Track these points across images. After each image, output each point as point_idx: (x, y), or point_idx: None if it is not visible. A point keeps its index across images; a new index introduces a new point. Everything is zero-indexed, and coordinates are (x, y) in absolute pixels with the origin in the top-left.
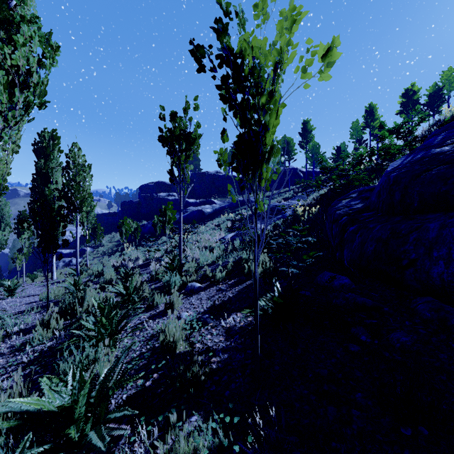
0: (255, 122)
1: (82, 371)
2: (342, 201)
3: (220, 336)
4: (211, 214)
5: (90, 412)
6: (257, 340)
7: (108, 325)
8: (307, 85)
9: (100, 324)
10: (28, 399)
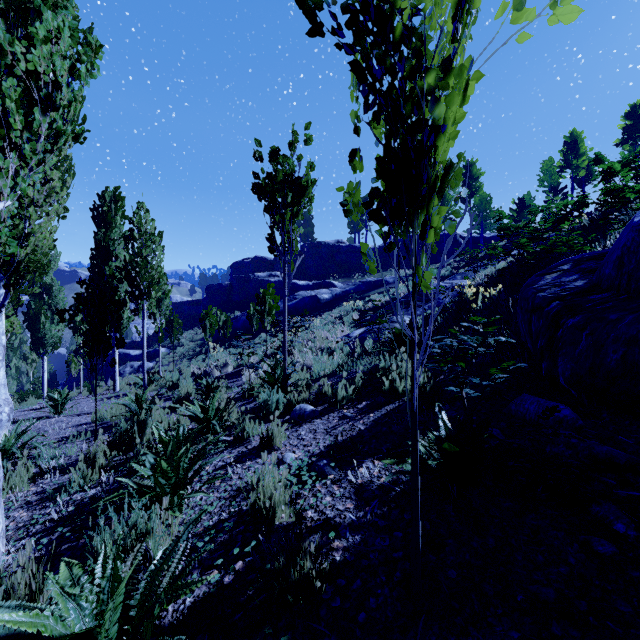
0: (415, 124)
1: (117, 560)
2: (546, 276)
3: (347, 500)
4: (330, 302)
5: (127, 634)
6: (417, 523)
7: (172, 471)
8: (524, 35)
9: (158, 470)
10: (19, 615)
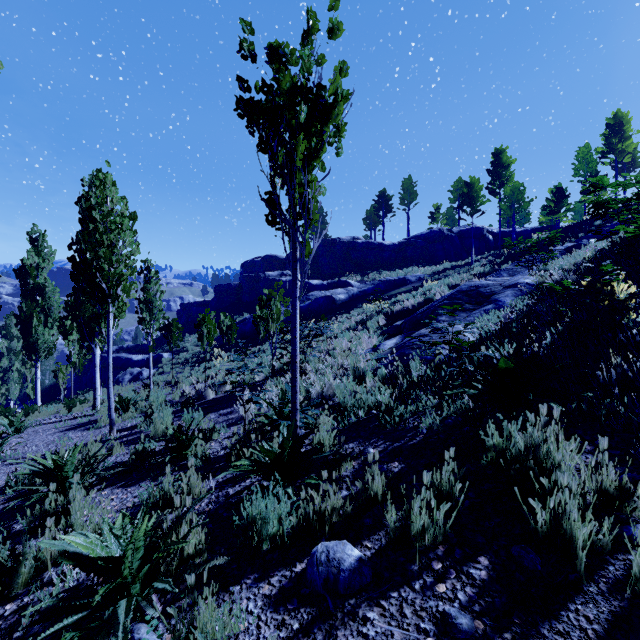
0: None
1: None
2: None
3: None
4: (346, 303)
5: None
6: None
7: None
8: None
9: None
10: None
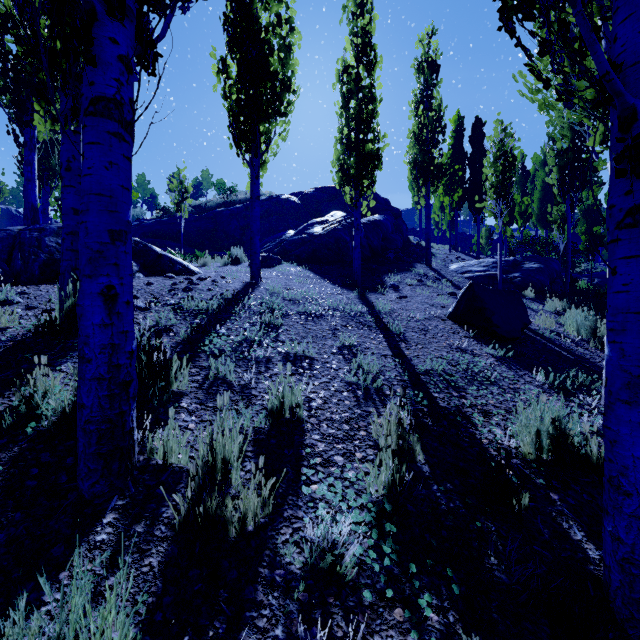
0: None
1: None
2: None
3: None
4: None
5: None
6: None
7: None
8: None
9: None
10: None
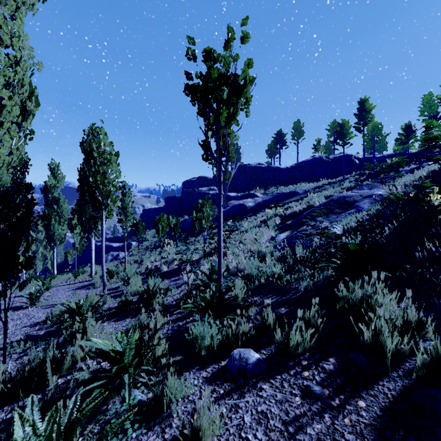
0: None
1: None
2: None
3: None
4: (254, 208)
5: None
6: None
7: None
8: None
9: None
10: None
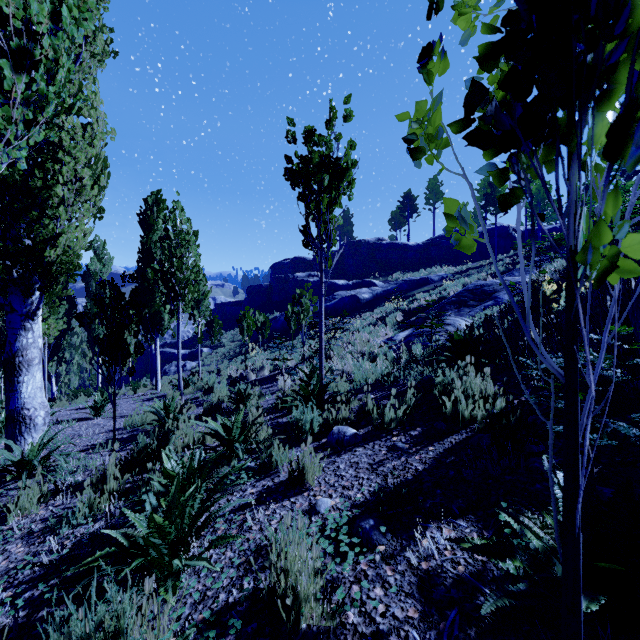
0: None
1: None
2: None
3: (408, 599)
4: (370, 302)
5: None
6: None
7: (170, 526)
8: None
9: (152, 525)
10: None
